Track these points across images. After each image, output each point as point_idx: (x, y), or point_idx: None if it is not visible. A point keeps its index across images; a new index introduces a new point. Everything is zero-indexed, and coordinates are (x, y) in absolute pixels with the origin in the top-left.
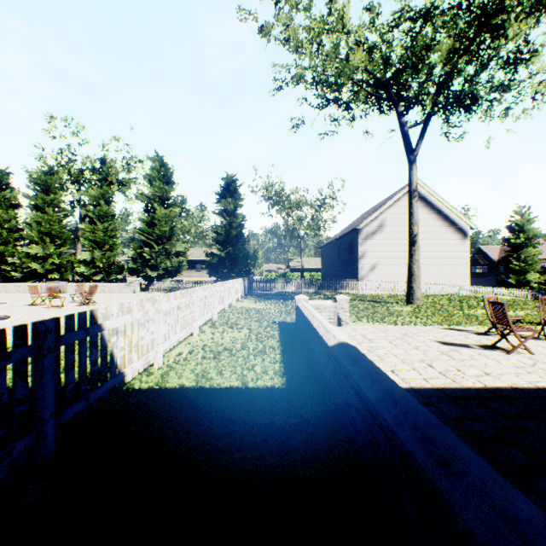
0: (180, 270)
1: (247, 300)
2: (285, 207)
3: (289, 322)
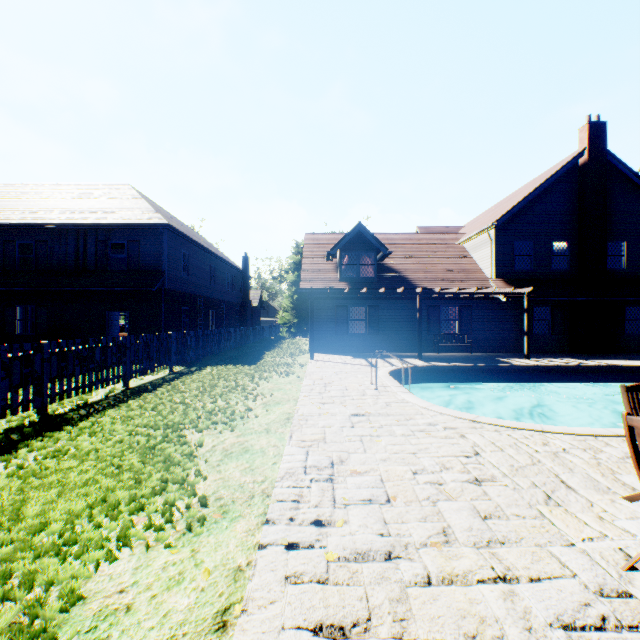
0: None
1: None
2: None
3: None
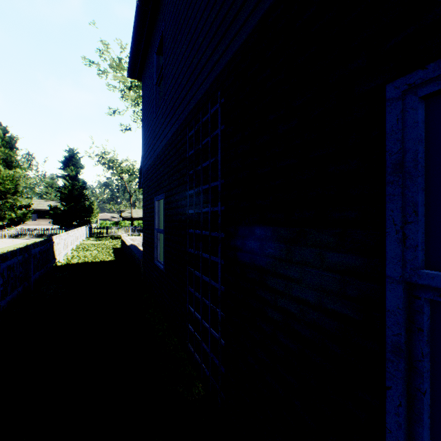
0: (24, 219)
1: (91, 240)
2: (118, 172)
3: (119, 247)
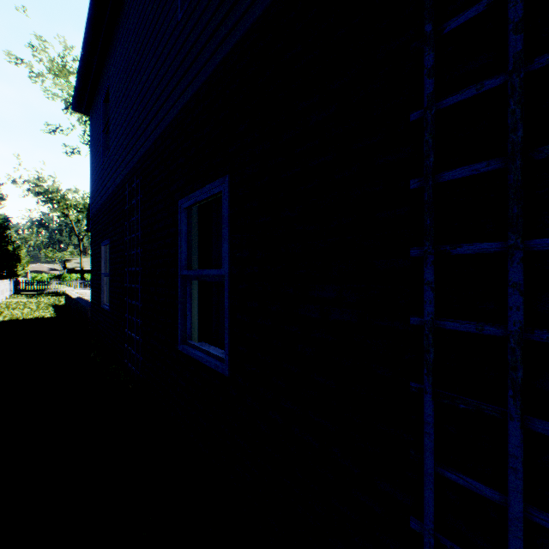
0: None
1: (18, 298)
2: (61, 207)
3: (61, 304)
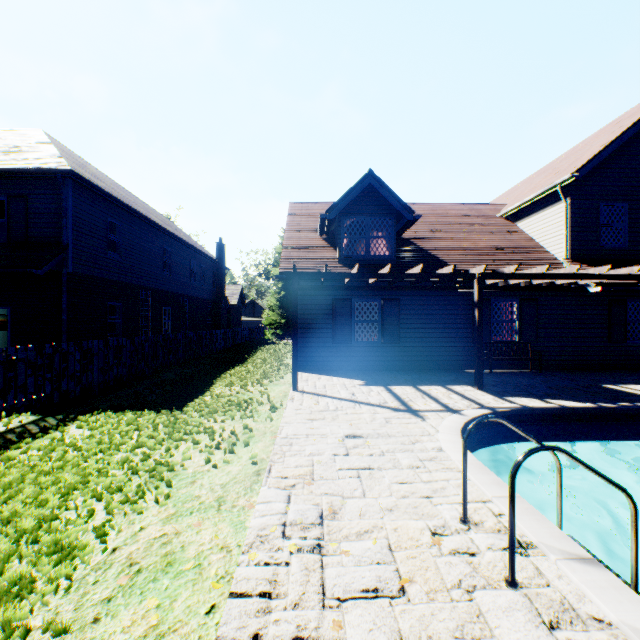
0: None
1: None
2: None
3: None
